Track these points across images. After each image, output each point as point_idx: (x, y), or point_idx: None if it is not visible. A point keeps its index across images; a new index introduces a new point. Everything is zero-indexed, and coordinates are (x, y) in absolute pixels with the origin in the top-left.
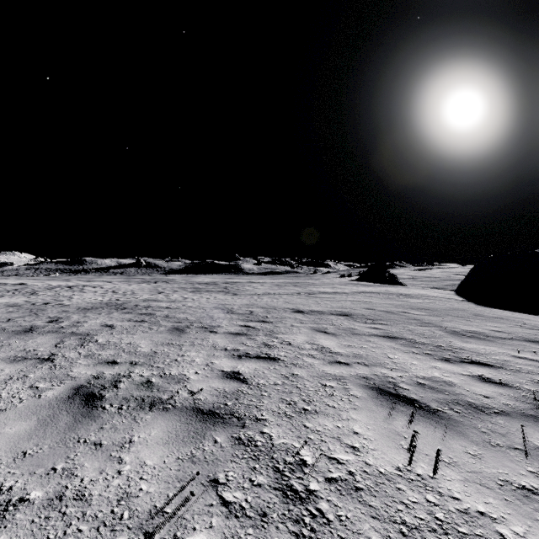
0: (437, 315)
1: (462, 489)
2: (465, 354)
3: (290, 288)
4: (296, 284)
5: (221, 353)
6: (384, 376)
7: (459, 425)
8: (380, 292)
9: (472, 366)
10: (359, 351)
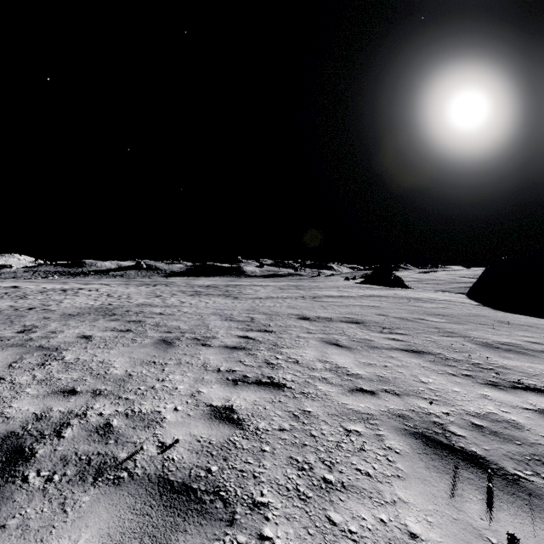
0: (458, 322)
1: None
2: (512, 376)
3: (293, 291)
4: (300, 287)
5: (211, 376)
6: (425, 414)
7: None
8: (388, 296)
9: (530, 395)
10: (382, 372)
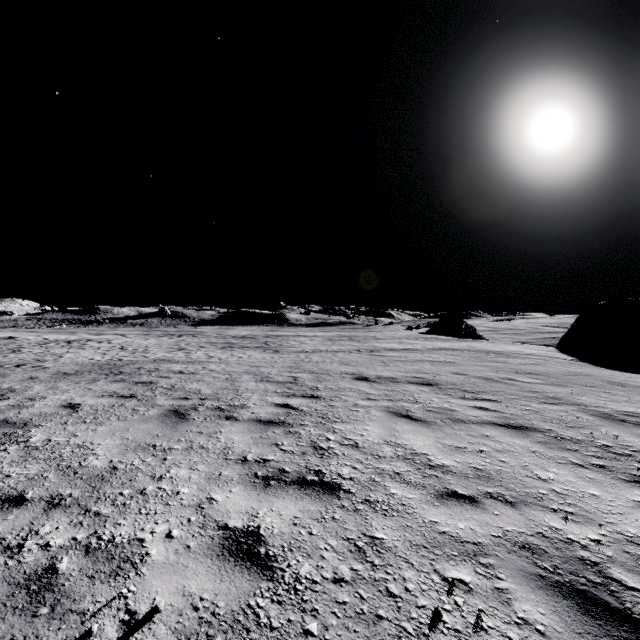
0: (558, 384)
1: None
2: None
3: (346, 343)
4: (354, 338)
5: (233, 470)
6: (564, 542)
7: None
8: (463, 349)
9: None
10: (479, 462)
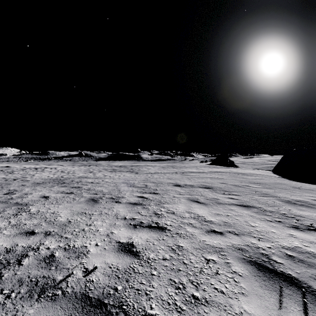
0: (269, 188)
1: None
2: (307, 222)
3: (170, 169)
4: (174, 166)
5: (120, 222)
6: (256, 247)
7: None
8: (226, 172)
9: None
10: (226, 219)
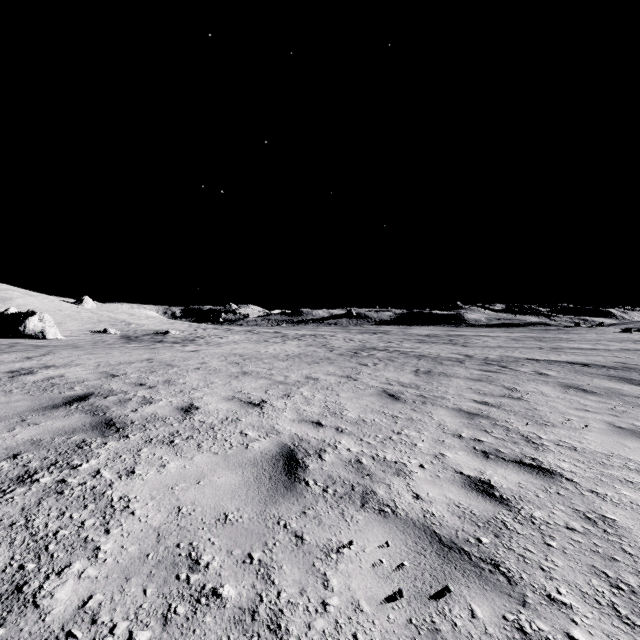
0: None
1: (577, 398)
2: None
3: (530, 343)
4: (542, 339)
5: (472, 369)
6: (576, 383)
7: (601, 395)
8: None
9: None
10: (570, 377)
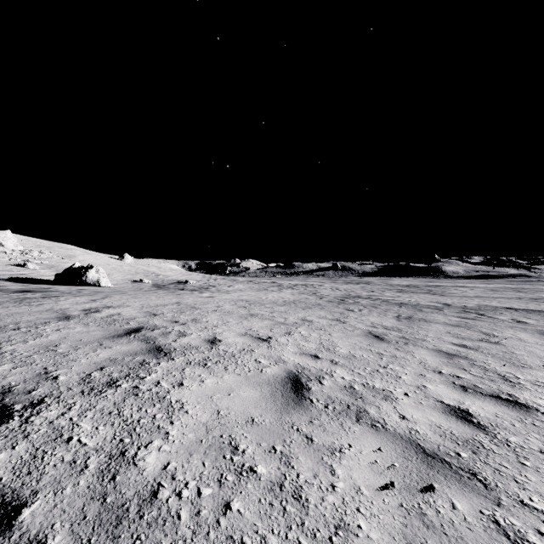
0: None
1: None
2: None
3: (509, 293)
4: (521, 289)
5: (451, 316)
6: None
7: None
8: None
9: None
10: None
